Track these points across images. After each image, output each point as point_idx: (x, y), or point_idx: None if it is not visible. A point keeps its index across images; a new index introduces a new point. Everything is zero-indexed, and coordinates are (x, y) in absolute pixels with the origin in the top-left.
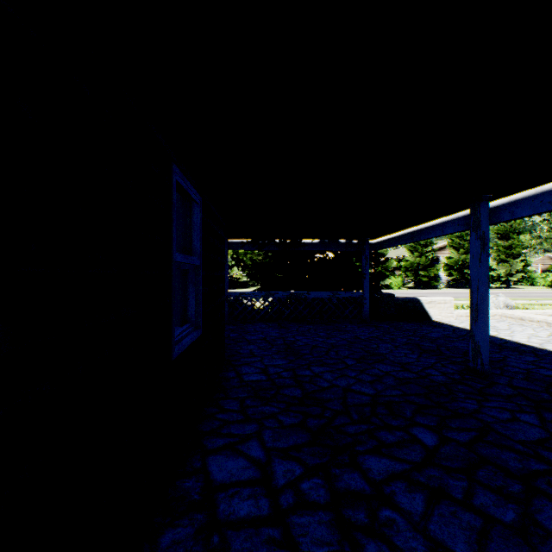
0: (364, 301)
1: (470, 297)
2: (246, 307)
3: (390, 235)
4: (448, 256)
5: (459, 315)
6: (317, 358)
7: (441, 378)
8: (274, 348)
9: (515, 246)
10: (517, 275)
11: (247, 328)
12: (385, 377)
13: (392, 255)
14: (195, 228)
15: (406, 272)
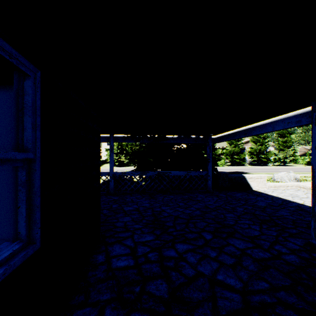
0: (208, 177)
1: (312, 183)
2: (128, 181)
3: (227, 132)
4: (251, 147)
5: (270, 186)
6: (180, 232)
7: (293, 257)
8: (144, 219)
9: (288, 141)
10: (290, 158)
11: (127, 198)
12: (243, 258)
13: (217, 146)
14: (25, 109)
15: (227, 156)
